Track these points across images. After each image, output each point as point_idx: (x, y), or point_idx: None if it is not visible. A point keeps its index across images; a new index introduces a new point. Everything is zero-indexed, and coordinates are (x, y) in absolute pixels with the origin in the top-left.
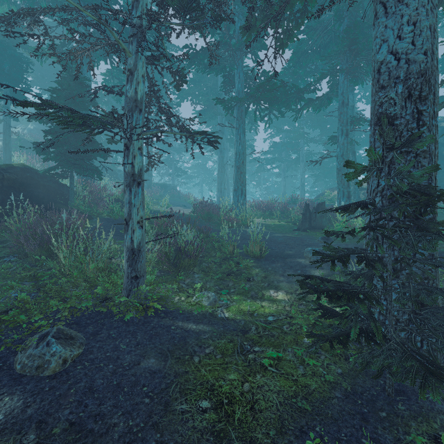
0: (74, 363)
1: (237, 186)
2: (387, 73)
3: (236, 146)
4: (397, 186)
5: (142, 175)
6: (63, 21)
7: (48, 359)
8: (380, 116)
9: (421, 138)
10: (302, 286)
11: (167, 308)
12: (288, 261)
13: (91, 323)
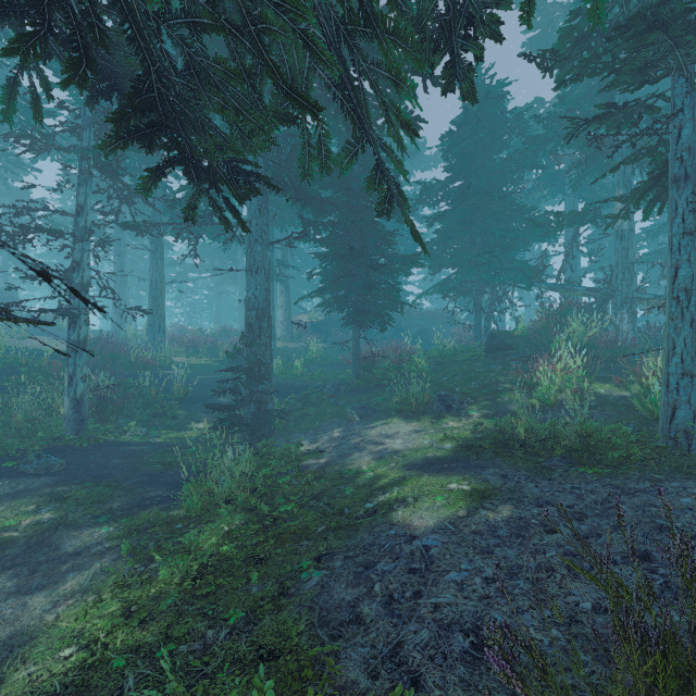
0: (67, 466)
1: (154, 321)
2: (251, 303)
3: (153, 272)
4: (246, 361)
5: (86, 341)
6: (22, 229)
7: (54, 463)
8: (248, 323)
9: (255, 343)
10: (207, 407)
11: (108, 442)
12: (210, 401)
13: (53, 454)
